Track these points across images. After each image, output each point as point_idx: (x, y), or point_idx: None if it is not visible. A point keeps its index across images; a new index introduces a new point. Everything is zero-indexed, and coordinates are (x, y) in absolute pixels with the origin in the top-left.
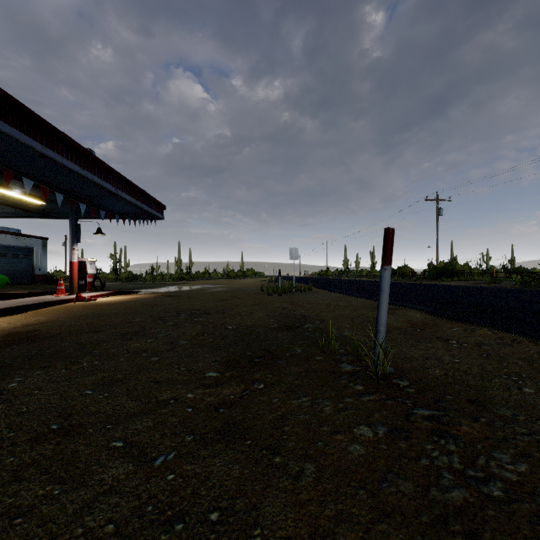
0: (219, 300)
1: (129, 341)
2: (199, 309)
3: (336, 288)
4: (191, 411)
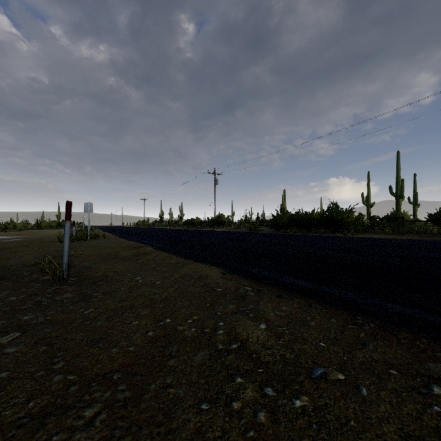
0: (1, 249)
1: None
2: None
3: (128, 235)
4: None
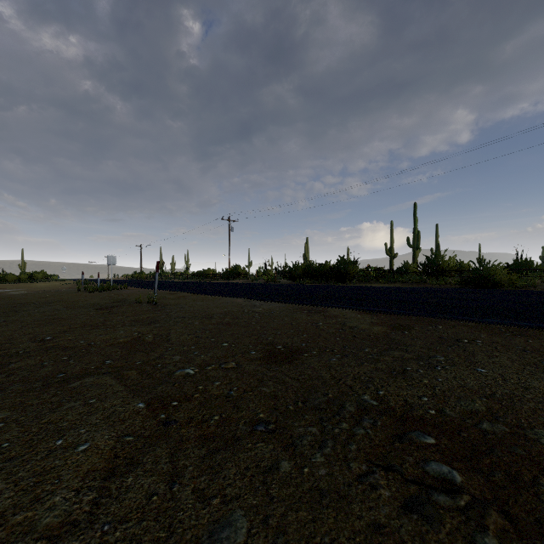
0: (44, 298)
1: (22, 312)
2: (36, 302)
3: (147, 286)
4: (96, 314)
